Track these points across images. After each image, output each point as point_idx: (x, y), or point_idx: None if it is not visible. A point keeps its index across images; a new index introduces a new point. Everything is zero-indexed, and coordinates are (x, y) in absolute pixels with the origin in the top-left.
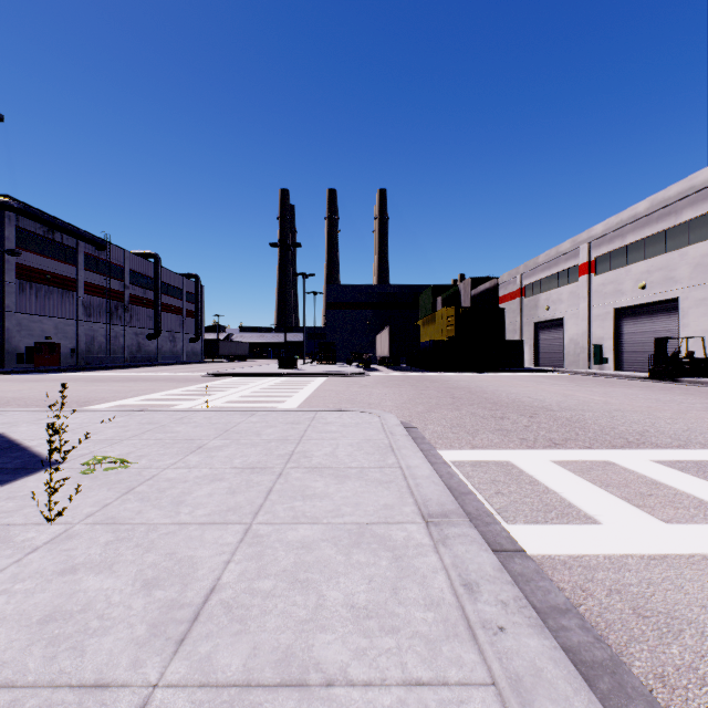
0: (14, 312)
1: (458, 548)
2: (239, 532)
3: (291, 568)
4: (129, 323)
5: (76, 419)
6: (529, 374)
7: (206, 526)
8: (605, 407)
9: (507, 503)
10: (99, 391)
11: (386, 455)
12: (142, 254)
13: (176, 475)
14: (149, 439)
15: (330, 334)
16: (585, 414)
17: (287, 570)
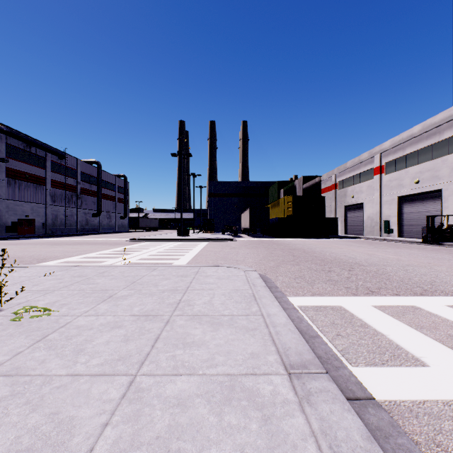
0: (4, 199)
1: (322, 407)
2: (123, 385)
3: (164, 433)
4: (81, 206)
5: (28, 273)
6: (341, 239)
7: (95, 377)
8: (399, 263)
9: (347, 345)
10: (55, 251)
11: (250, 303)
12: (89, 162)
13: (85, 322)
14: (75, 290)
15: (211, 213)
16: (387, 268)
17: (160, 436)
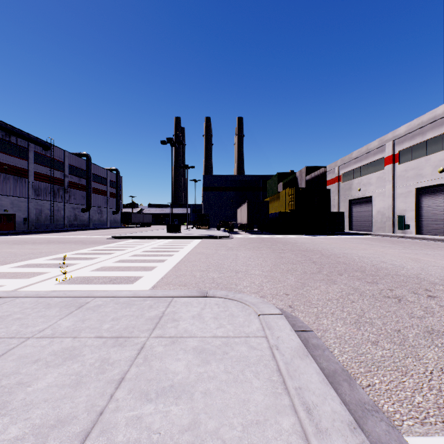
0: None
1: None
2: None
3: None
4: (68, 201)
5: None
6: (351, 237)
7: None
8: None
9: None
10: (0, 254)
11: None
12: (78, 154)
13: None
14: None
15: (205, 208)
16: None
17: None
